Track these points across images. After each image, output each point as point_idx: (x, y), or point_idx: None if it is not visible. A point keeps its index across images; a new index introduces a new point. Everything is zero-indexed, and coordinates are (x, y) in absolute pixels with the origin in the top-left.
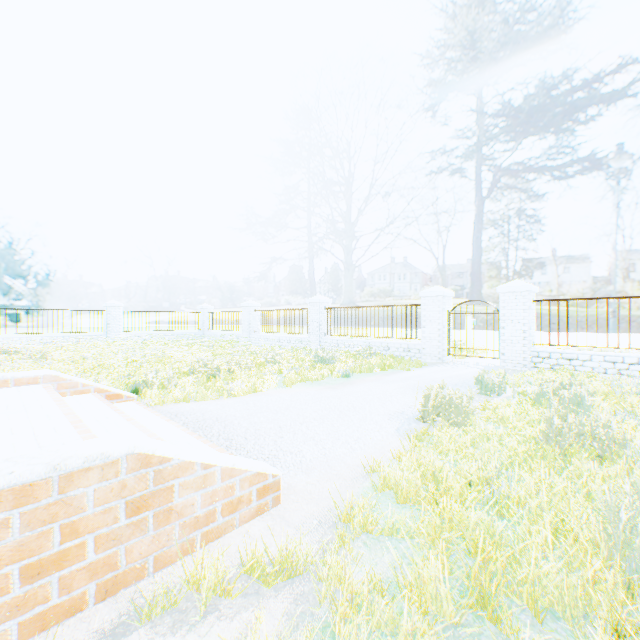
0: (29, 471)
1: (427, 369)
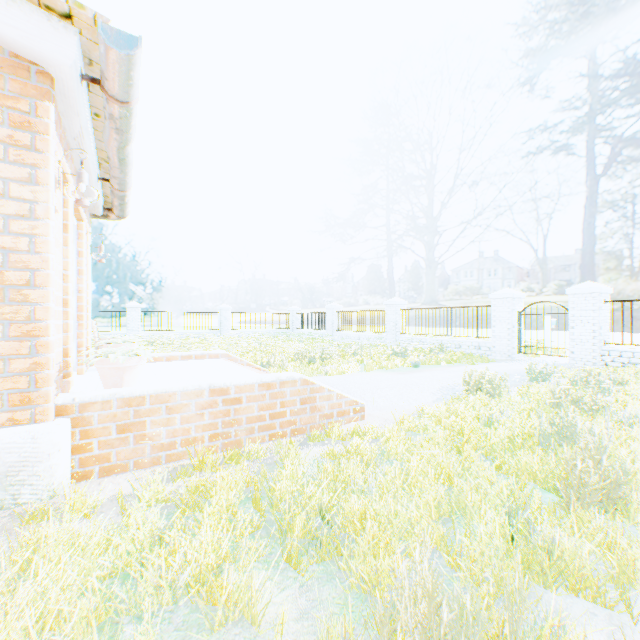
0: (271, 378)
1: (492, 364)
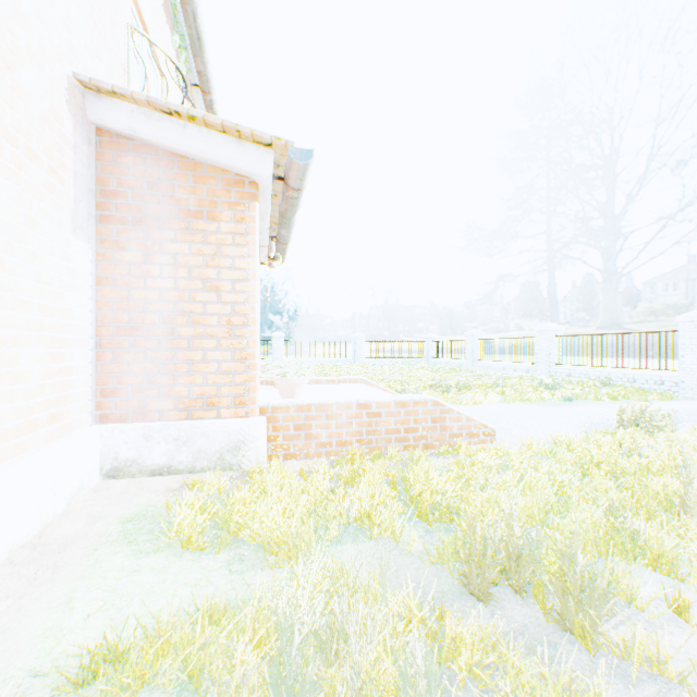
0: (405, 397)
1: (673, 402)
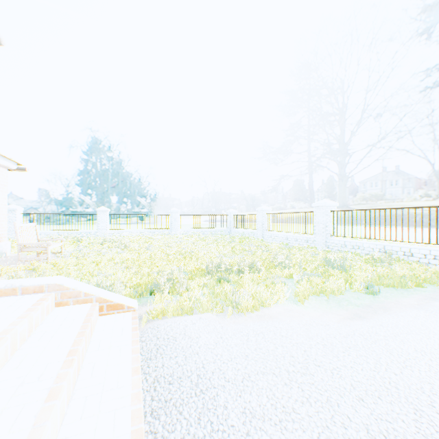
0: None
1: None
